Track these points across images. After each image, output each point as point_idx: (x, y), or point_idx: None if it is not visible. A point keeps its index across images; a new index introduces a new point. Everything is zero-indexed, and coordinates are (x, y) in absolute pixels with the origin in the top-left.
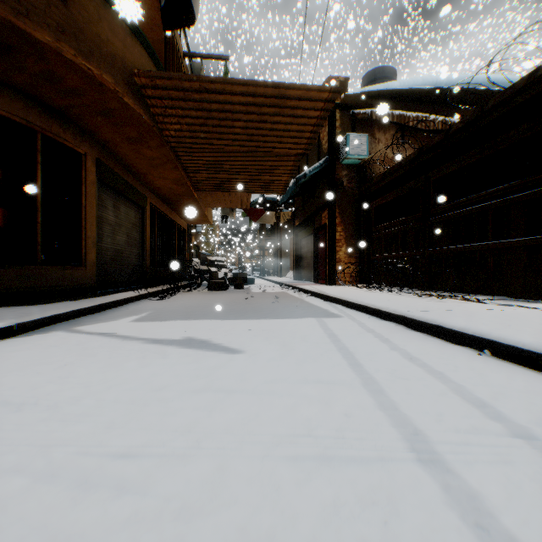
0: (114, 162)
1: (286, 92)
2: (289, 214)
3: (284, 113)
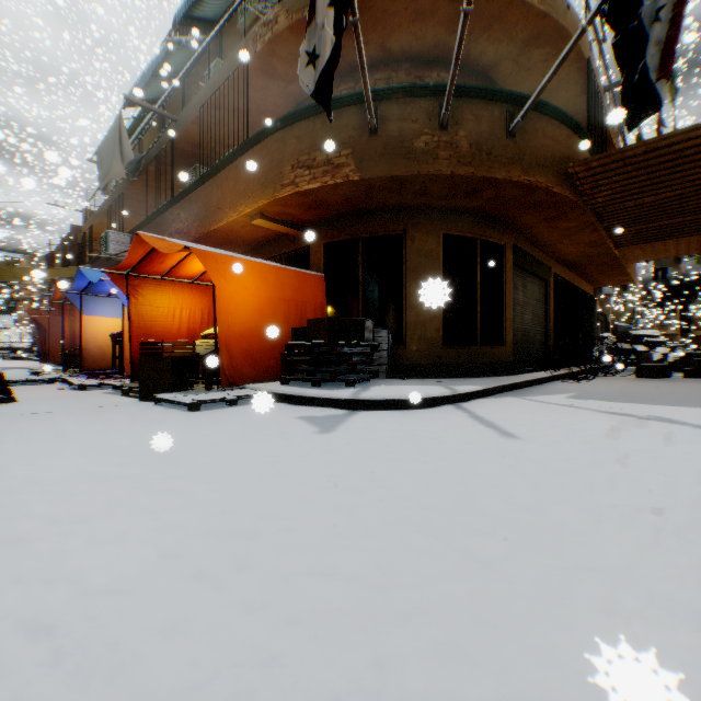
0: (524, 242)
1: None
2: None
3: None
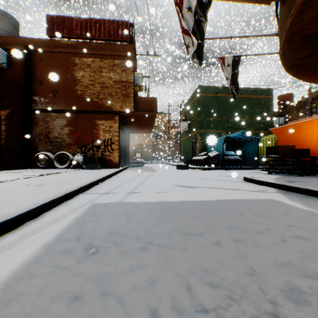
0: None
1: None
2: None
3: None
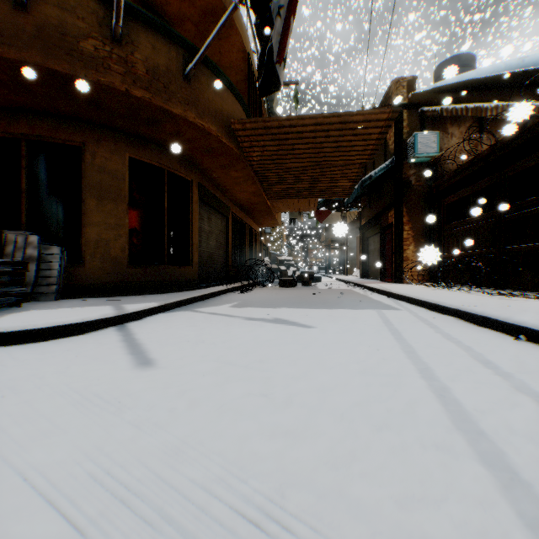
0: (208, 183)
1: (349, 118)
2: (355, 214)
3: (348, 133)
